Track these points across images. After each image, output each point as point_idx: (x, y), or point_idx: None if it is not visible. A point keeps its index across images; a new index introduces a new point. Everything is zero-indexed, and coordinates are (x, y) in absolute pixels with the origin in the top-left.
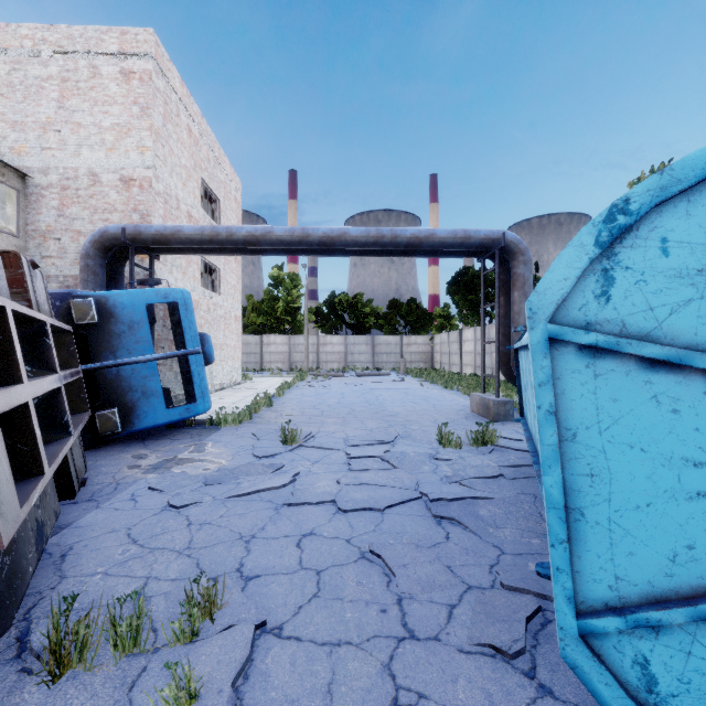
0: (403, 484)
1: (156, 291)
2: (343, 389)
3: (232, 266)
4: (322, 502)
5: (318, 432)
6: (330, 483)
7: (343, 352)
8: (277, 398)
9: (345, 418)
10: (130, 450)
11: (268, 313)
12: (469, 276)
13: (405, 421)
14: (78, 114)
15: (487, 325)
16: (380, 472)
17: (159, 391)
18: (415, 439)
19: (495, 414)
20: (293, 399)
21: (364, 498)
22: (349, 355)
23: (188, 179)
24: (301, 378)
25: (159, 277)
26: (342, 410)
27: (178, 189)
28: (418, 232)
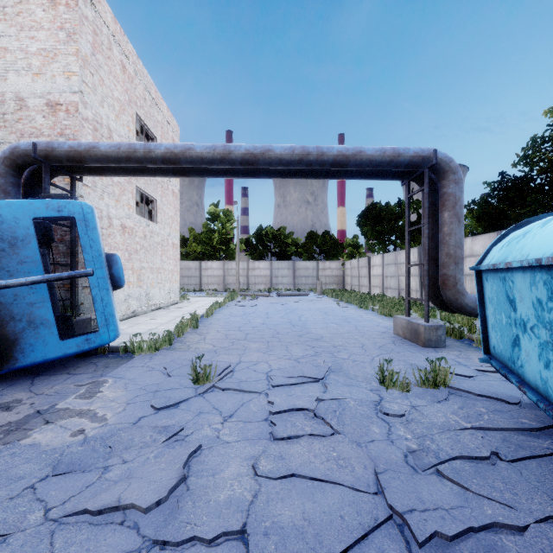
0: (354, 477)
1: (46, 203)
2: (268, 309)
3: (169, 199)
4: (223, 534)
5: (238, 363)
6: (242, 470)
7: (269, 275)
8: (205, 319)
9: (269, 343)
10: (6, 393)
11: (206, 243)
12: (377, 210)
13: (331, 347)
14: (5, 39)
15: (394, 252)
16: (315, 444)
17: (50, 319)
18: (348, 374)
19: (427, 339)
20: (221, 320)
21: (296, 521)
22: (273, 278)
23: (121, 112)
24: (232, 298)
25: (87, 201)
26: (266, 333)
27: (110, 119)
28: (345, 149)
